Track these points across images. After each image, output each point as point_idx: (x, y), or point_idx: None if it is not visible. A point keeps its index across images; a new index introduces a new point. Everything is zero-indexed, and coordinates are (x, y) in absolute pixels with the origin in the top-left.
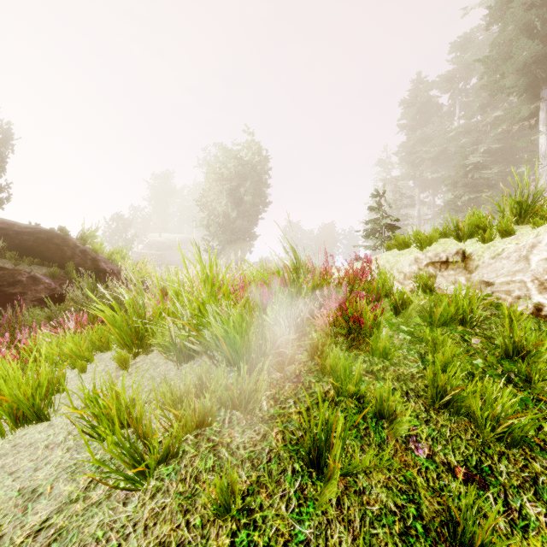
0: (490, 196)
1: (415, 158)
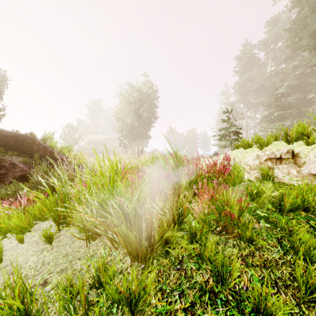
0: (291, 112)
1: (244, 90)
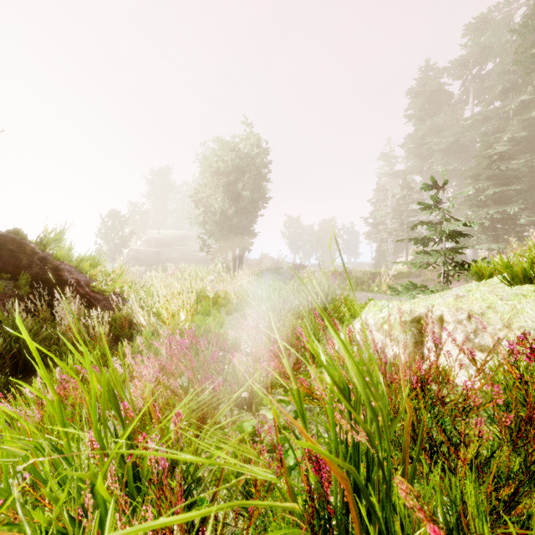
0: (519, 189)
1: (424, 150)
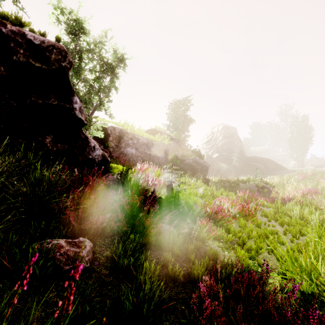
0: None
1: None
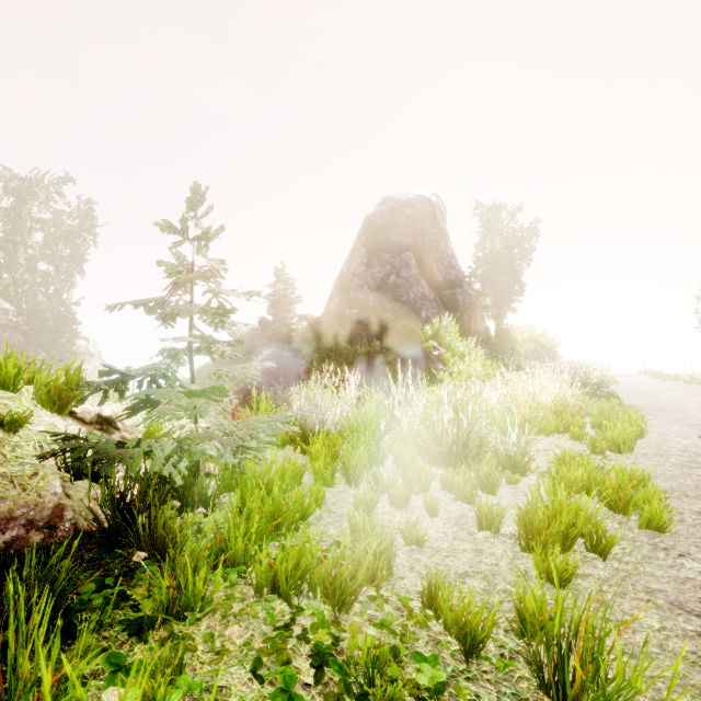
0: None
1: None
